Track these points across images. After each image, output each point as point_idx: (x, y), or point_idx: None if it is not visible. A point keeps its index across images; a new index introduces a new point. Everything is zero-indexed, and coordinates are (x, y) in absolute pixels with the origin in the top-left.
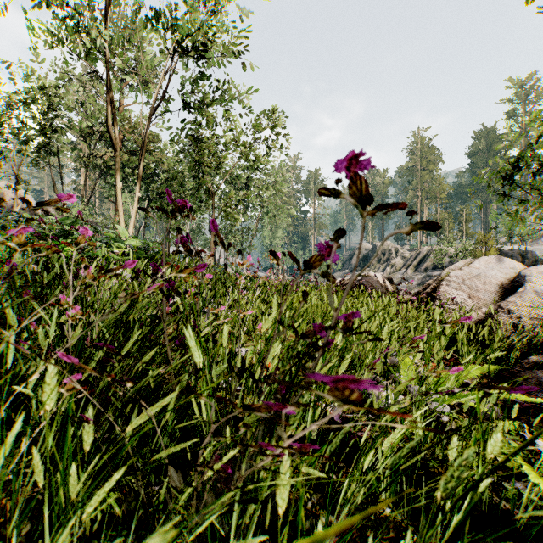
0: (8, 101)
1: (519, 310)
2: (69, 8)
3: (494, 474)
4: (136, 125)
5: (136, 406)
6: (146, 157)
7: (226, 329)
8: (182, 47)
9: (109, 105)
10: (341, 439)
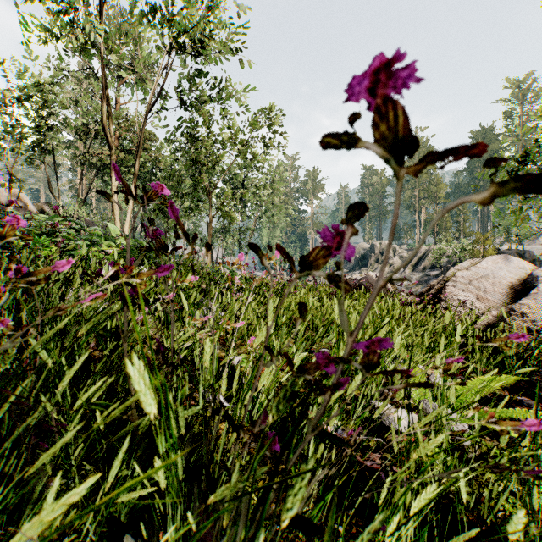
0: (2, 98)
1: (533, 314)
2: (64, 3)
3: (537, 522)
4: (132, 123)
5: (56, 476)
6: (143, 155)
7: (208, 344)
8: (179, 43)
9: (104, 102)
10: (365, 541)
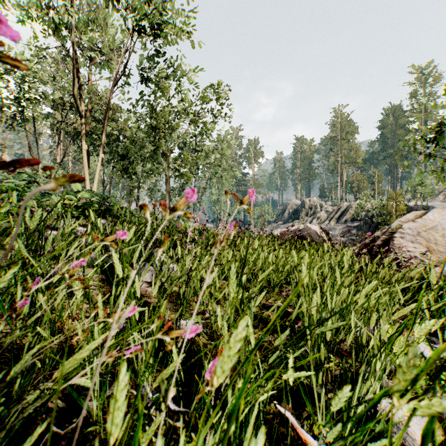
0: None
1: None
2: None
3: None
4: (102, 97)
5: None
6: (111, 125)
7: (121, 379)
8: (140, 26)
9: (75, 76)
10: None
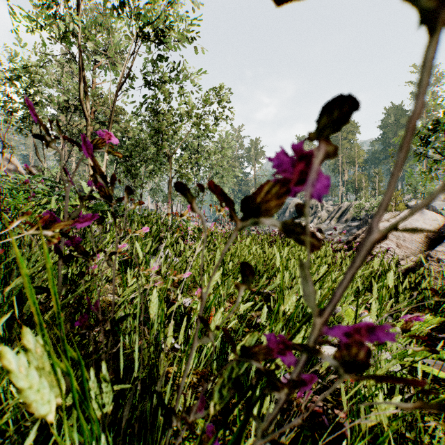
0: None
1: None
2: None
3: None
4: (106, 100)
5: None
6: (114, 127)
7: (154, 295)
8: (144, 32)
9: (81, 81)
10: None
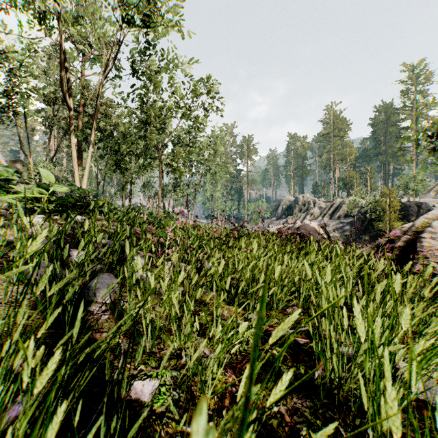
0: None
1: None
2: None
3: None
4: (94, 92)
5: None
6: (103, 120)
7: None
8: (131, 16)
9: (63, 67)
10: None
